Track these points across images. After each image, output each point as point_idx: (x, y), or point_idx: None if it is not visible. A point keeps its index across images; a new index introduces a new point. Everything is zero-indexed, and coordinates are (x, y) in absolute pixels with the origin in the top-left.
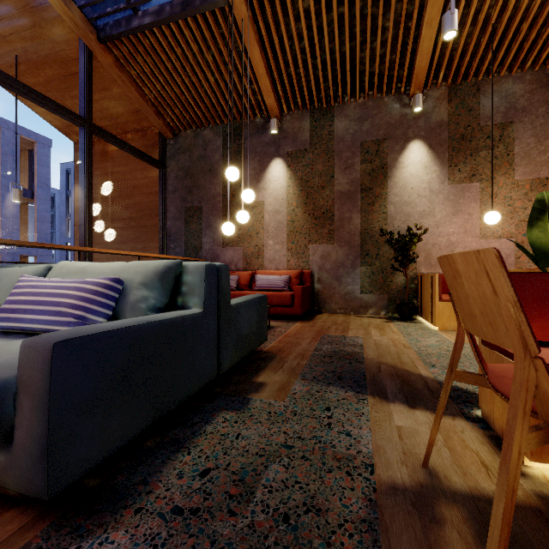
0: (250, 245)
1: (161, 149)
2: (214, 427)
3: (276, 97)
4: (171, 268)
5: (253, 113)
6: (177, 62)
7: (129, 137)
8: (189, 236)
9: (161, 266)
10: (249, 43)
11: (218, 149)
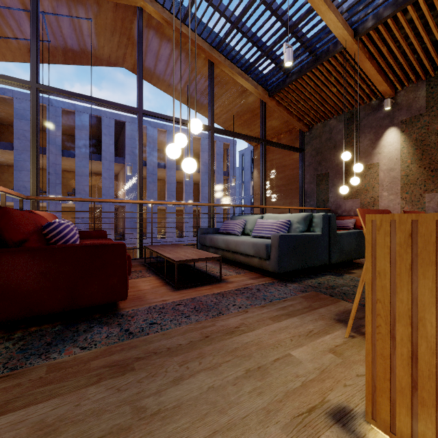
0: (366, 197)
1: (301, 140)
2: (325, 277)
3: (389, 82)
4: (308, 216)
5: (369, 98)
6: (310, 89)
7: (281, 137)
8: (319, 193)
9: (304, 215)
10: (360, 61)
11: (340, 131)
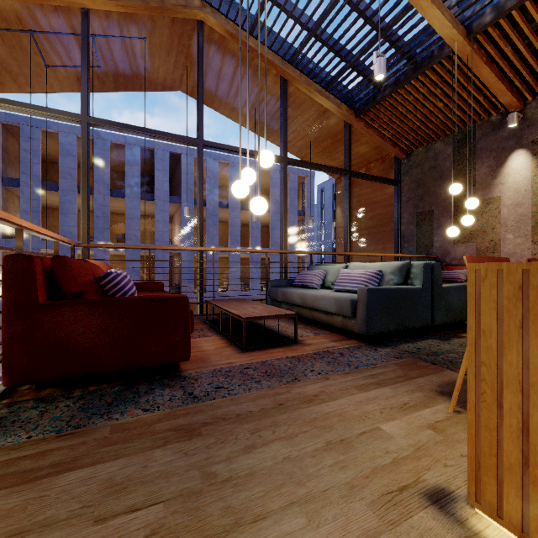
0: (483, 241)
1: (396, 169)
2: (426, 342)
3: (515, 91)
4: (404, 265)
5: (487, 113)
6: (409, 106)
7: (371, 166)
8: (420, 236)
9: (399, 264)
10: (475, 67)
11: (448, 157)
